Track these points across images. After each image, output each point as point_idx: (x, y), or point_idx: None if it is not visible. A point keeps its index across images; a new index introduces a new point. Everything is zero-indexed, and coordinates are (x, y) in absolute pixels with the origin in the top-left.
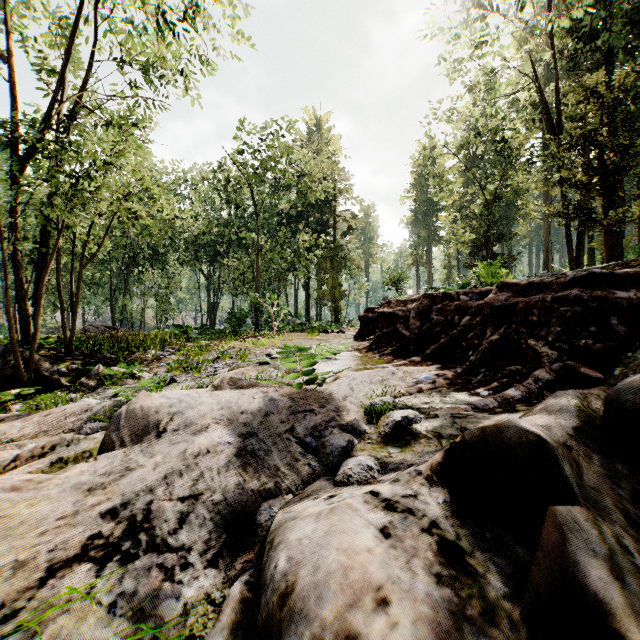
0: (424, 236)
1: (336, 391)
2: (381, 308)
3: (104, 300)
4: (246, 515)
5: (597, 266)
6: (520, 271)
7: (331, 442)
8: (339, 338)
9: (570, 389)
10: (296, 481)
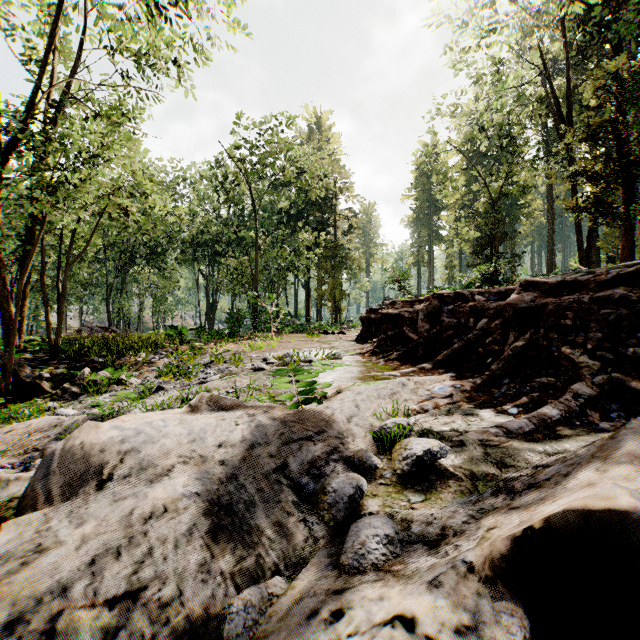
0: (425, 235)
1: (339, 410)
2: (385, 309)
3: (100, 300)
4: (209, 622)
5: (630, 263)
6: (523, 271)
7: (334, 487)
8: (340, 340)
9: (618, 407)
10: (286, 552)
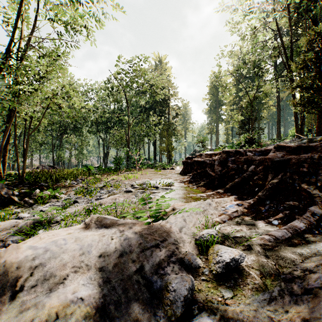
0: (214, 118)
1: (174, 223)
2: (196, 158)
3: (49, 151)
4: None
5: None
6: (264, 136)
7: (173, 287)
8: (172, 173)
9: None
10: None
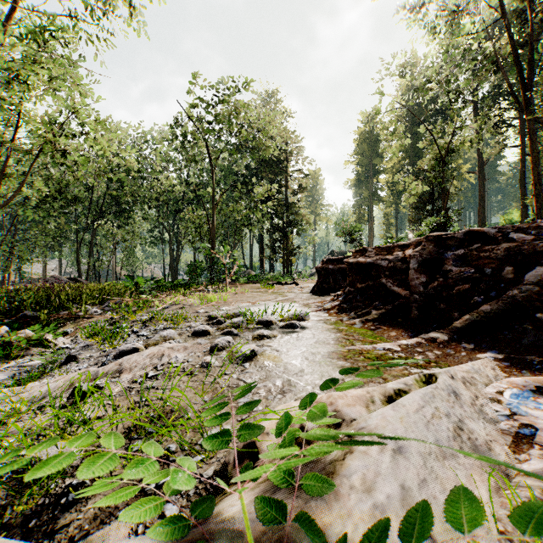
0: (366, 196)
1: None
2: (351, 258)
3: (73, 253)
4: None
5: None
6: (454, 227)
7: None
8: (295, 291)
9: None
10: None
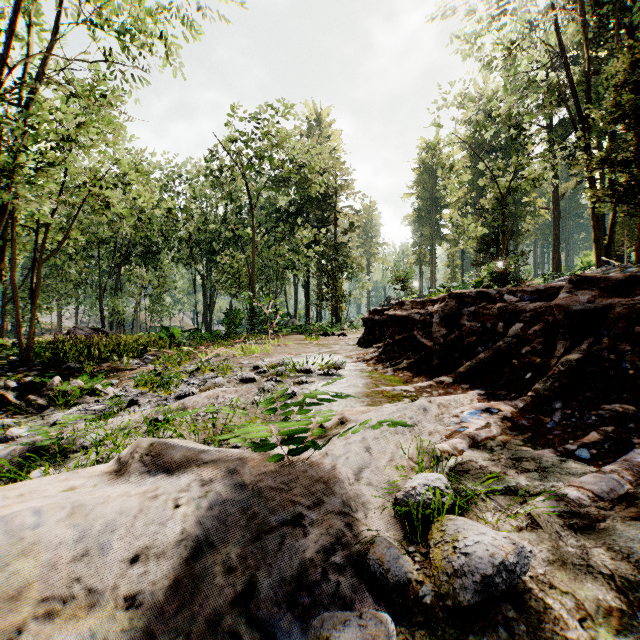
0: (427, 234)
1: (342, 457)
2: (391, 310)
3: (94, 300)
4: None
5: None
6: (527, 270)
7: None
8: (341, 343)
9: None
10: None
